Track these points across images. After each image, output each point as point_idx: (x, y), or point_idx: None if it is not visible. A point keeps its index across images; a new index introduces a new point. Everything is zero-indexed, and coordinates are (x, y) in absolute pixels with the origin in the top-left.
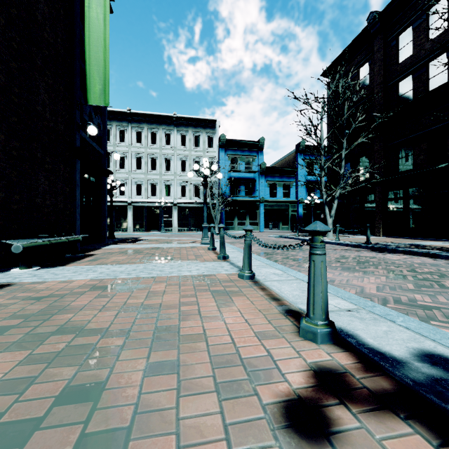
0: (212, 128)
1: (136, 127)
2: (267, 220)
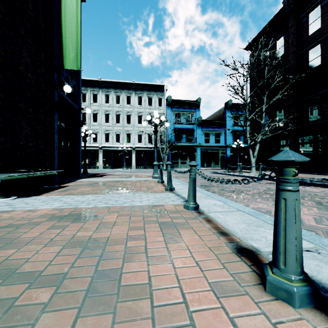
0: (161, 91)
1: (105, 91)
2: (203, 160)
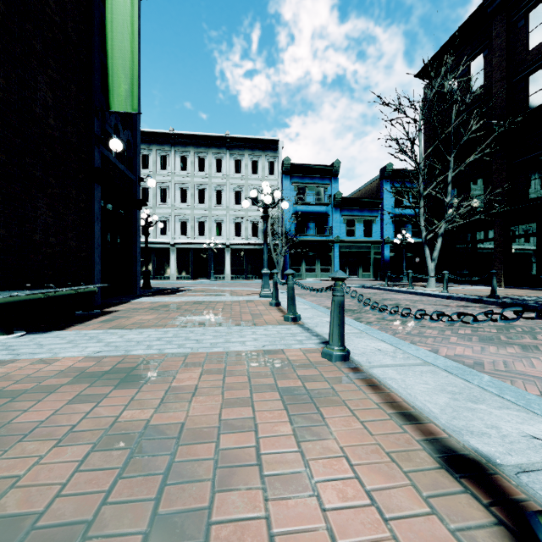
0: (274, 151)
1: (180, 151)
2: (343, 265)
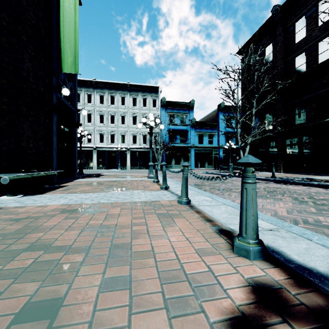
0: (156, 93)
1: (99, 92)
2: (196, 161)
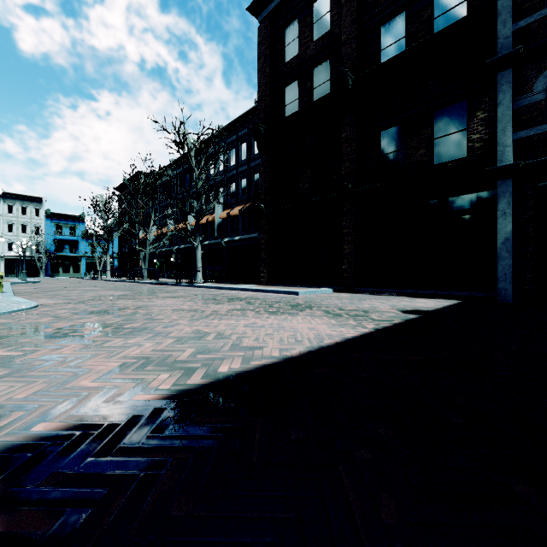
0: (40, 203)
1: None
2: (90, 269)
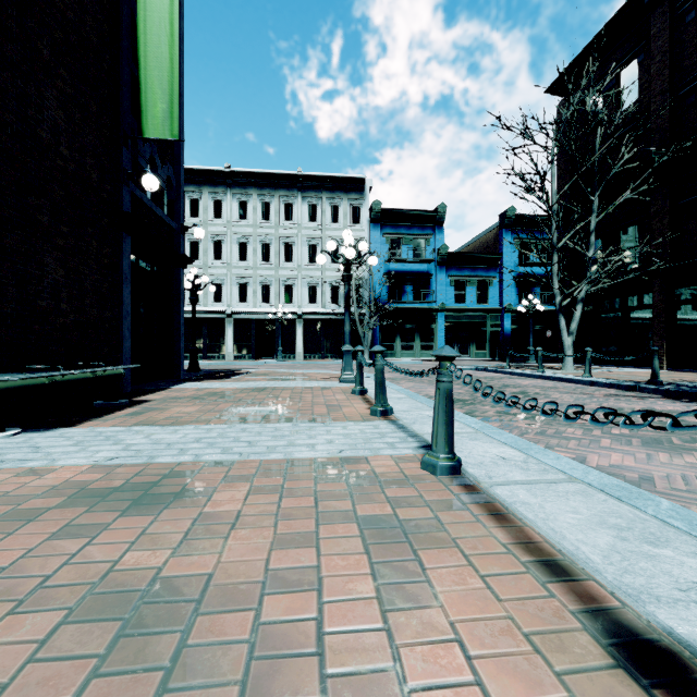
0: (360, 192)
1: (239, 194)
2: (450, 341)
